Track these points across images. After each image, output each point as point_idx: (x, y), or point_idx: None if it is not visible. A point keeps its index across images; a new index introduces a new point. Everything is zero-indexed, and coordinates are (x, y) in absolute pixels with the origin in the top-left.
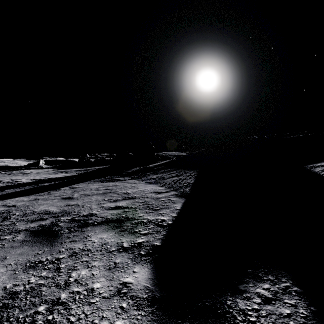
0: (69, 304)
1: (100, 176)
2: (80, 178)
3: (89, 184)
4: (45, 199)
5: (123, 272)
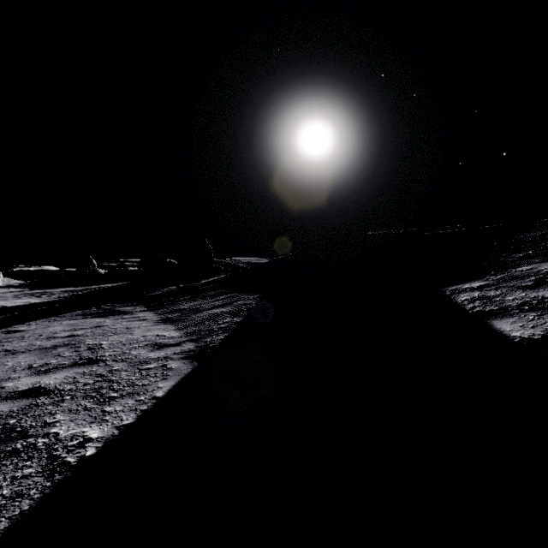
0: None
1: (92, 305)
2: (49, 310)
3: (56, 321)
4: None
5: None
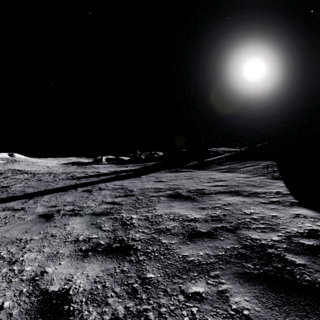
0: (265, 219)
1: (164, 169)
2: (148, 170)
3: (161, 173)
4: (141, 182)
5: (286, 210)
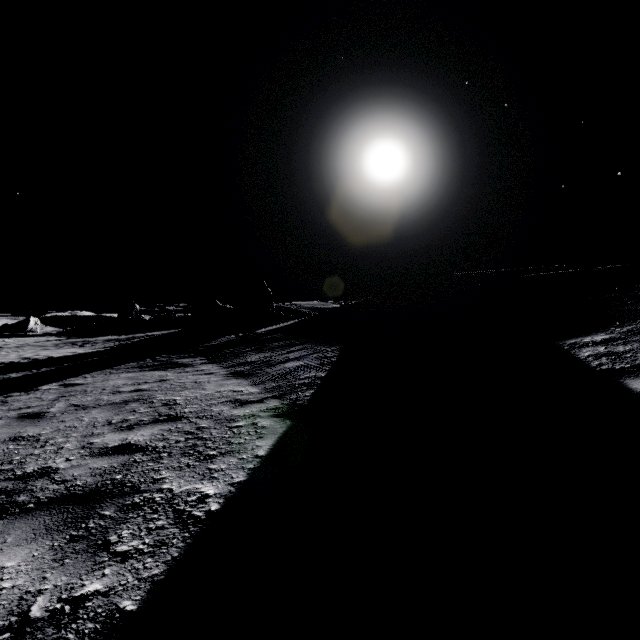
0: None
1: (145, 356)
2: (100, 361)
3: (112, 374)
4: None
5: None
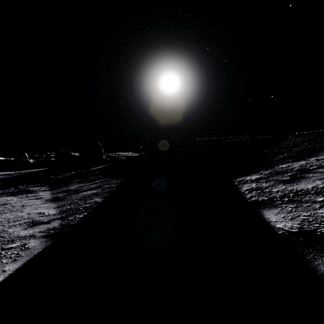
0: None
1: (12, 185)
2: None
3: None
4: None
5: None
